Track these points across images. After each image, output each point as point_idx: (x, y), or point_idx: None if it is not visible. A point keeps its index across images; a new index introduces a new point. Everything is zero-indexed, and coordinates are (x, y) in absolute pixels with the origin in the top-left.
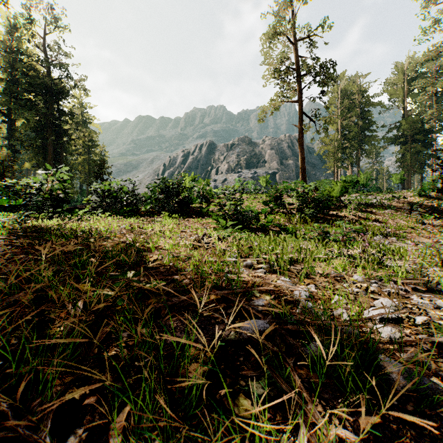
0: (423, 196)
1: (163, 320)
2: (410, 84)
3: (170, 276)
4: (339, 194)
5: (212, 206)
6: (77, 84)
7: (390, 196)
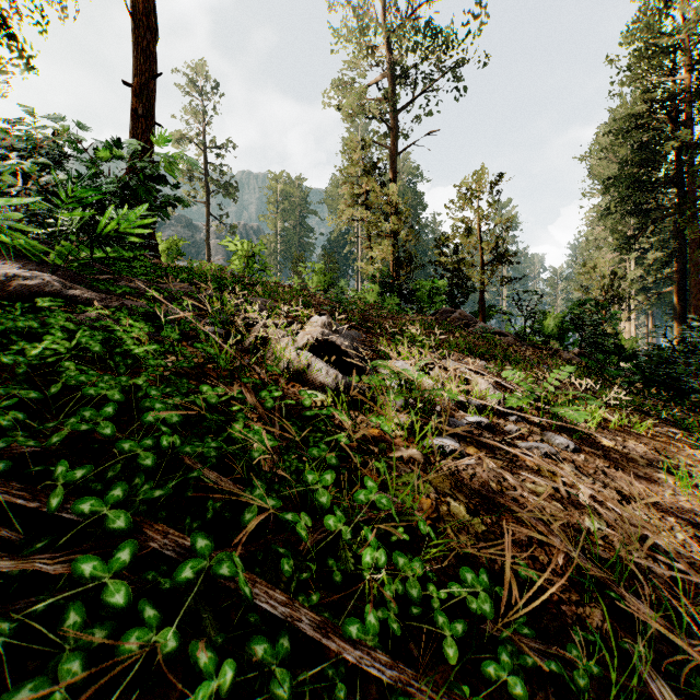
0: None
1: None
2: None
3: None
4: None
5: None
6: None
7: None
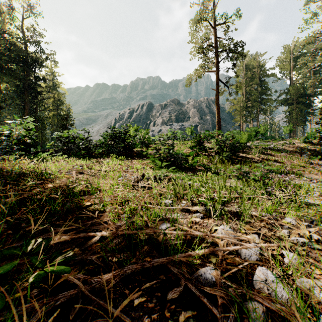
0: (307, 143)
1: None
2: (295, 61)
3: (99, 232)
4: (246, 141)
5: (150, 150)
6: (47, 57)
7: (283, 143)
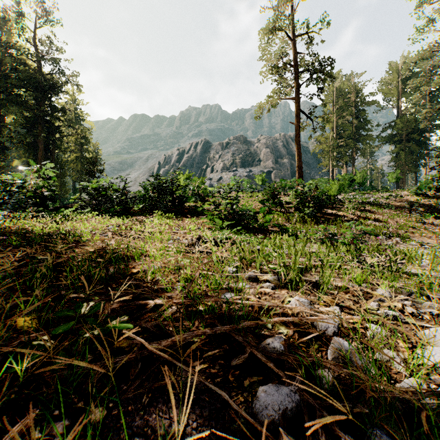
0: (420, 195)
1: (130, 388)
2: (405, 83)
3: (152, 300)
4: (337, 193)
5: (207, 205)
6: (68, 79)
7: (387, 195)
